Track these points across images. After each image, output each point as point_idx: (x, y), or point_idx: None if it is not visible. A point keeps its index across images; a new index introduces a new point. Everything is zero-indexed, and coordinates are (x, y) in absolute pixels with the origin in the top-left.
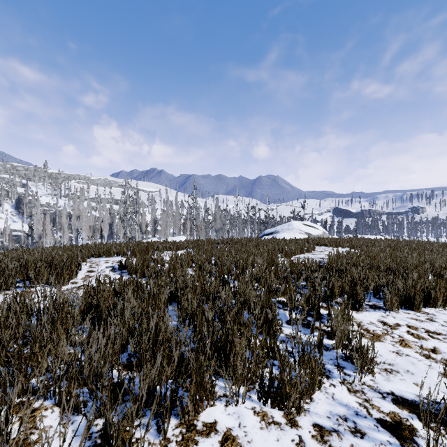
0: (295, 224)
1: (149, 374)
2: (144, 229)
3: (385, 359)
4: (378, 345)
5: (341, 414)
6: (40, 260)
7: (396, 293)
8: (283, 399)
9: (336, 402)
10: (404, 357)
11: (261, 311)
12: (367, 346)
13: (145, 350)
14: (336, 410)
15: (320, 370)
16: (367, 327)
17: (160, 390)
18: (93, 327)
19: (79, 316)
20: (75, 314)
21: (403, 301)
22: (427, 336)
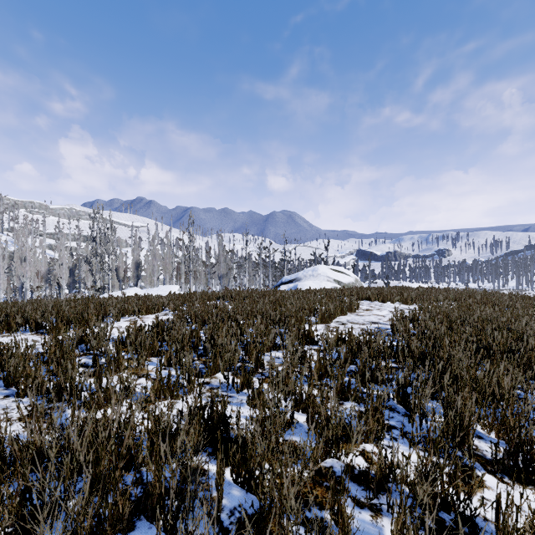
0: (321, 269)
1: None
2: (122, 275)
3: None
4: None
5: None
6: None
7: None
8: None
9: None
10: None
11: None
12: None
13: None
14: None
15: None
16: None
17: None
18: None
19: None
20: None
21: None
22: None
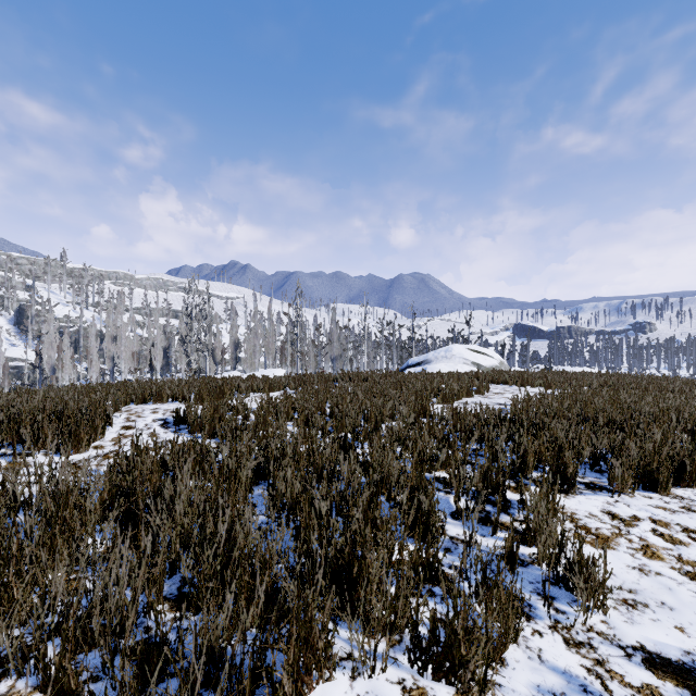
0: (456, 349)
1: (212, 629)
2: (219, 357)
3: (621, 581)
4: (608, 555)
5: (557, 691)
6: (44, 410)
7: (629, 465)
8: (454, 665)
9: (547, 667)
10: (654, 577)
11: (409, 497)
12: (593, 562)
13: (209, 576)
14: (549, 682)
15: (516, 607)
16: (586, 523)
17: (233, 659)
18: (122, 528)
19: (99, 510)
20: (87, 509)
21: (640, 477)
22: (686, 539)
